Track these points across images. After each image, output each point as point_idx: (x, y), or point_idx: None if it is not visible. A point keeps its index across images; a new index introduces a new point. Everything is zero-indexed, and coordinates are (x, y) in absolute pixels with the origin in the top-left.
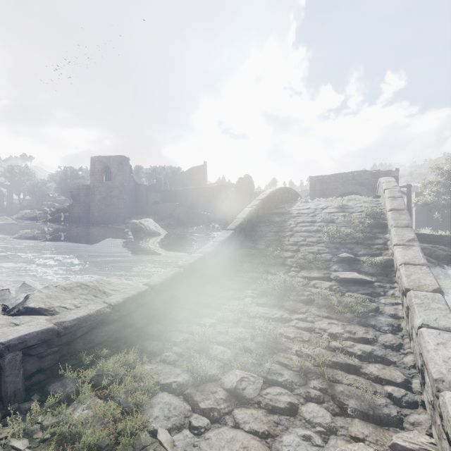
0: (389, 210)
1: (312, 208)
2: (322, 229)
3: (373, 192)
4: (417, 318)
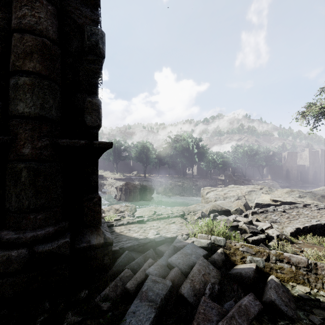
0: None
1: None
2: None
3: None
4: None
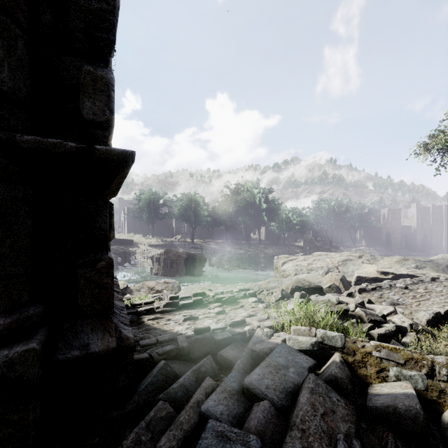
0: None
1: None
2: None
3: None
4: None
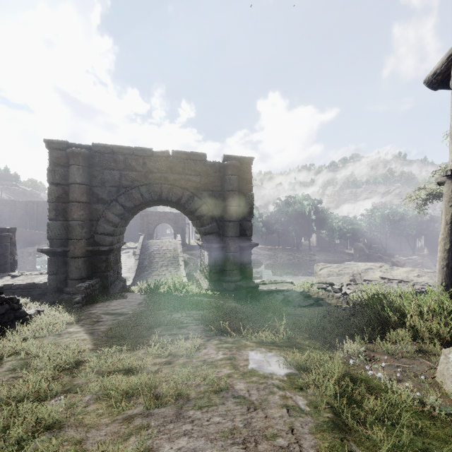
0: (179, 251)
1: (158, 247)
2: (163, 256)
3: (175, 224)
4: (181, 272)
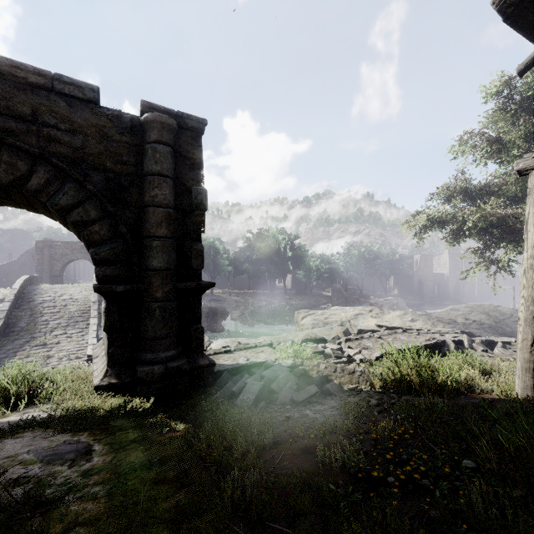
0: (92, 302)
1: (53, 296)
2: (61, 311)
3: None
4: (89, 337)
